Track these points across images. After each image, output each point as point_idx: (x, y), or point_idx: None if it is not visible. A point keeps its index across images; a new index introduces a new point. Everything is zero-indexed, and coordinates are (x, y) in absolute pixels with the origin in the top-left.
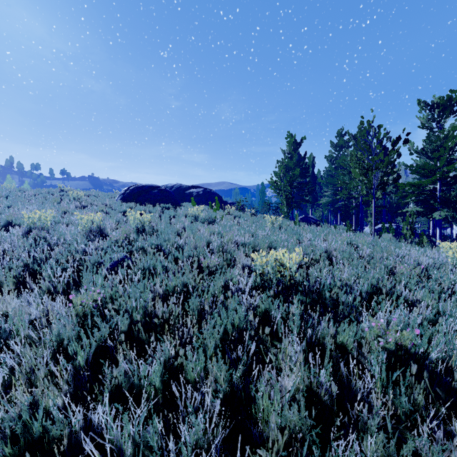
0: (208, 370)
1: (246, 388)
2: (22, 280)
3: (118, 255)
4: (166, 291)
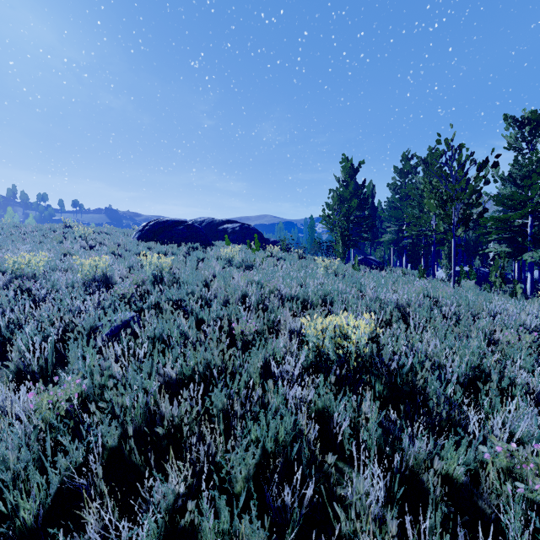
0: (236, 533)
1: None
2: None
3: (121, 318)
4: (181, 374)
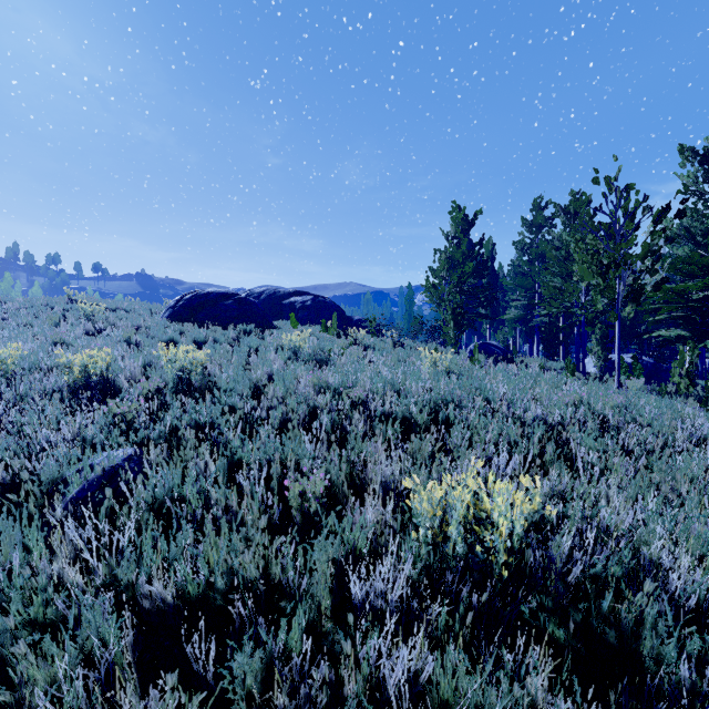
0: None
1: None
2: None
3: (102, 464)
4: (184, 593)
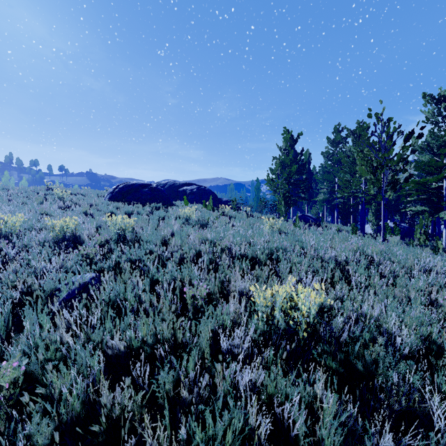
0: None
1: None
2: None
3: (79, 281)
4: (130, 346)
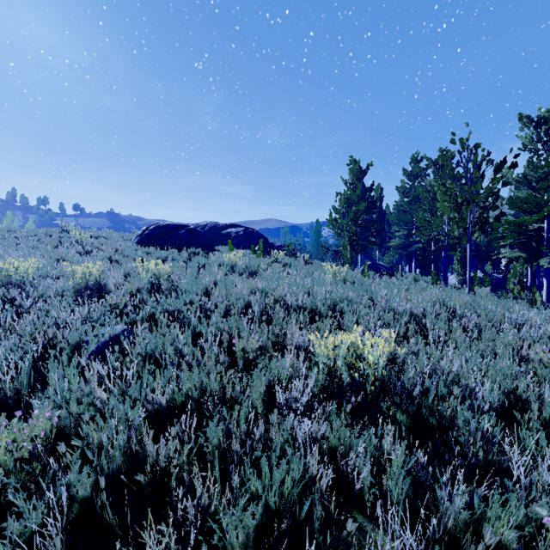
0: None
1: None
2: None
3: (109, 332)
4: (172, 400)
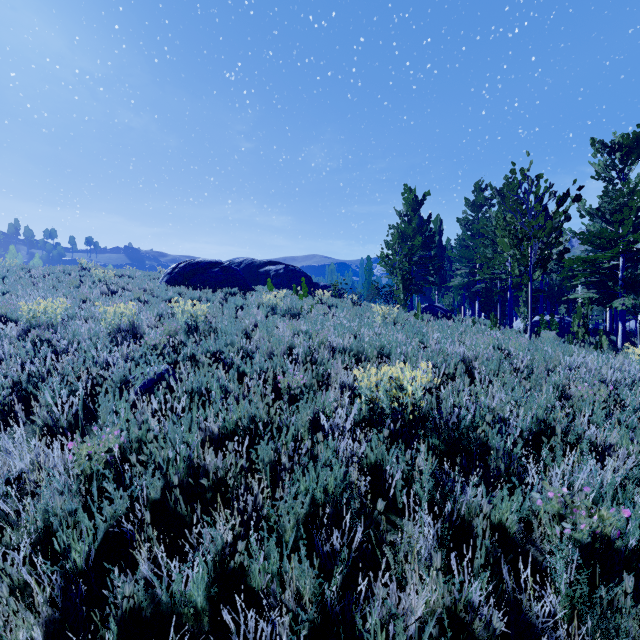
0: (285, 574)
1: (347, 612)
2: (9, 409)
3: (154, 370)
4: (223, 429)
